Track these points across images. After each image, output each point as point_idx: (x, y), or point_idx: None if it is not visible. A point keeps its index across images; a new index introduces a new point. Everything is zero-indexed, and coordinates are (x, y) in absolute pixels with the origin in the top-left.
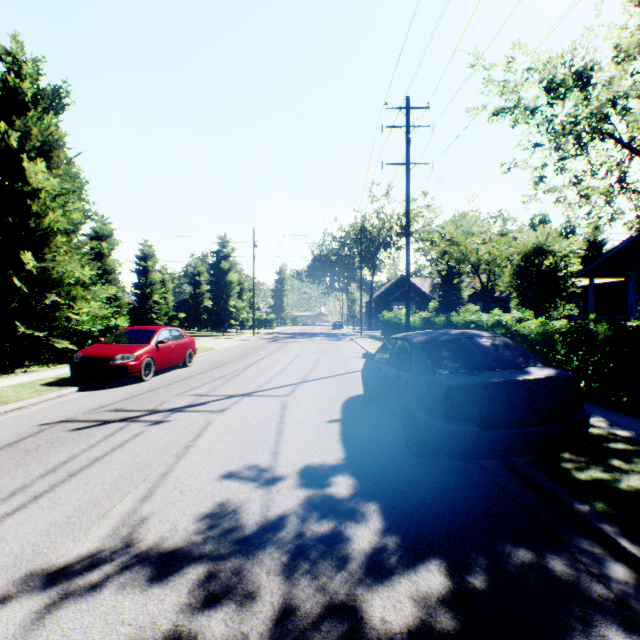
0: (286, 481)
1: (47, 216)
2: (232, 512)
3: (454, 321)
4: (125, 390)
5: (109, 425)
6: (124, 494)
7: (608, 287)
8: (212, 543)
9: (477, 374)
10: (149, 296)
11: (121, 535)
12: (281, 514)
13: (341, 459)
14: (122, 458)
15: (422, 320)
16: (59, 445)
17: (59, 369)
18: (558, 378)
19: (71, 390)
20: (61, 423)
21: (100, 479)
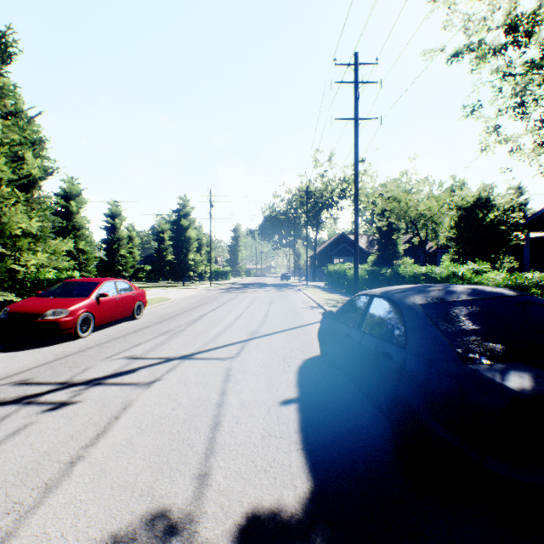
0: None
1: None
2: None
3: (401, 273)
4: (52, 350)
5: None
6: None
7: (536, 241)
8: None
9: None
10: (116, 250)
11: None
12: None
13: (305, 494)
14: None
15: (366, 272)
16: None
17: None
18: None
19: None
20: None
21: None
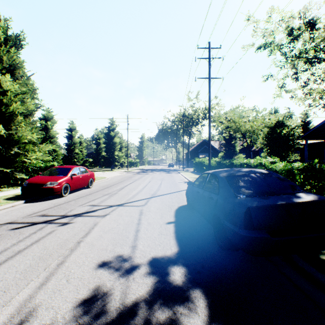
0: (139, 270)
1: (12, 105)
2: (100, 299)
3: (234, 163)
4: (51, 202)
5: (35, 226)
6: (28, 282)
7: (313, 145)
8: None
9: (265, 198)
10: (73, 150)
11: (13, 323)
12: (134, 301)
13: (175, 251)
14: (35, 251)
15: (216, 162)
16: None
17: (18, 189)
18: (321, 201)
19: (20, 202)
20: (6, 224)
21: (15, 268)
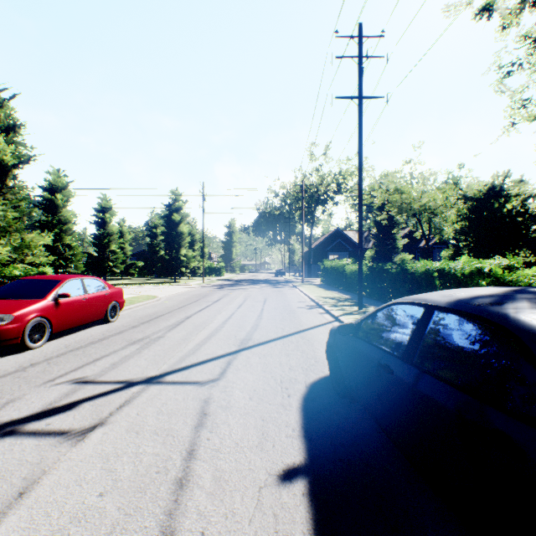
0: None
1: None
2: None
3: (410, 269)
4: None
5: None
6: None
7: None
8: None
9: None
10: (106, 246)
11: None
12: None
13: None
14: None
15: (368, 268)
16: None
17: None
18: None
19: None
20: None
21: None
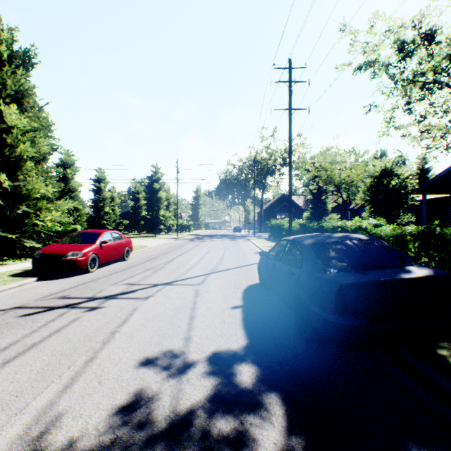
0: (195, 369)
1: (19, 147)
2: (143, 406)
3: (324, 226)
4: (74, 280)
5: (53, 311)
6: (47, 384)
7: (434, 201)
8: (119, 447)
9: (364, 273)
10: (102, 208)
11: (31, 436)
12: (189, 408)
13: (244, 345)
14: (55, 344)
15: (300, 225)
16: (5, 331)
17: (27, 262)
18: (438, 277)
19: (31, 280)
20: (14, 309)
21: (30, 367)
